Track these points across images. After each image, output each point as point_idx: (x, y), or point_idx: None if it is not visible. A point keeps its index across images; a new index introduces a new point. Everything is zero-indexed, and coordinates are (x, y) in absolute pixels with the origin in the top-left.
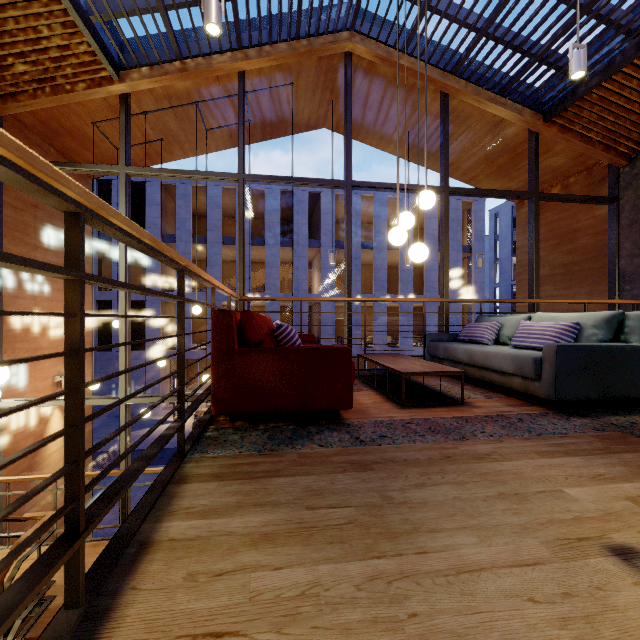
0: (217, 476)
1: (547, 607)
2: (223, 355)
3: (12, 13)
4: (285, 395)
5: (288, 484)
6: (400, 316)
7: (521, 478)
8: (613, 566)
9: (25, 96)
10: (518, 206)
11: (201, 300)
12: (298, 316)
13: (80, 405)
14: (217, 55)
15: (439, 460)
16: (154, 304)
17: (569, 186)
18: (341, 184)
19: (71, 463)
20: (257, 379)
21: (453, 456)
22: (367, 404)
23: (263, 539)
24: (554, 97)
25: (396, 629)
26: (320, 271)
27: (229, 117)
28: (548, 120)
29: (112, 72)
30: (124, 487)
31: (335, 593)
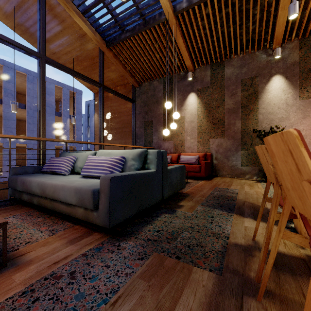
0: None
1: None
2: None
3: None
4: None
5: None
6: (27, 153)
7: None
8: None
9: None
10: (95, 95)
11: None
12: None
13: None
14: None
15: None
16: None
17: (117, 90)
18: None
19: None
20: None
21: None
22: None
23: None
24: (111, 34)
25: None
26: None
27: None
28: (108, 47)
29: None
30: None
31: None
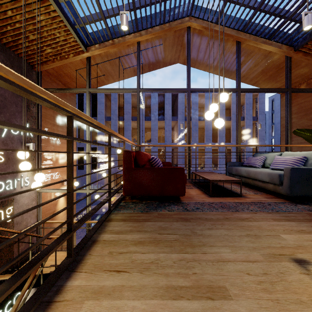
0: (123, 220)
1: (254, 277)
2: (127, 170)
3: (45, 29)
4: (154, 188)
5: (152, 224)
6: (218, 154)
7: (260, 229)
8: (292, 266)
9: (50, 62)
10: (281, 95)
11: (122, 146)
12: (167, 154)
13: (72, 185)
14: (127, 35)
15: (222, 219)
16: (101, 148)
17: (311, 83)
18: (185, 90)
19: (69, 205)
20: (142, 181)
21: (229, 218)
22: (193, 194)
23: (139, 243)
24: (299, 37)
25: (186, 277)
26: (177, 132)
27: (133, 62)
28: (296, 50)
29: (83, 48)
30: (87, 218)
31: (164, 263)
